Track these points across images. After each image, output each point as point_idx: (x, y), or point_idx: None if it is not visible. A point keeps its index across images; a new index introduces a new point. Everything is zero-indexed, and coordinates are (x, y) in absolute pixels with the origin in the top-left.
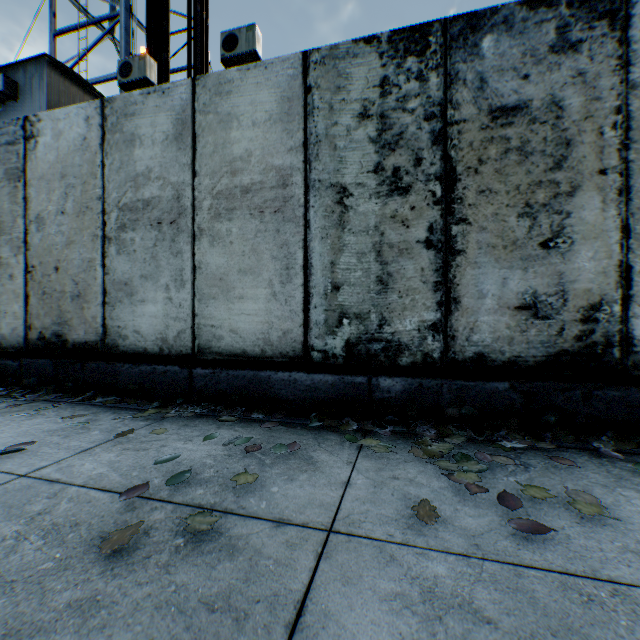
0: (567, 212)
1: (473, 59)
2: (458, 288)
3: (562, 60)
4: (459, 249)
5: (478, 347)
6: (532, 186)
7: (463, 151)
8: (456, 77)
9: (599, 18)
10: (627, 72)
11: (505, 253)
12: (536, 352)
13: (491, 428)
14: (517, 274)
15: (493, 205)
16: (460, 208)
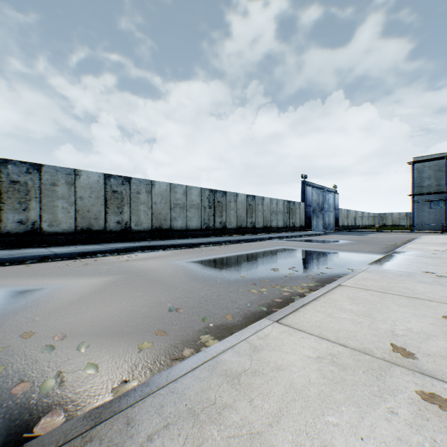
0: (30, 204)
1: (7, 168)
2: (3, 218)
3: (29, 175)
4: (3, 209)
5: (8, 230)
6: (22, 198)
7: (4, 188)
8: (2, 171)
9: (37, 169)
10: (42, 181)
11: (16, 211)
12: (23, 231)
13: (11, 247)
14: (18, 215)
15: (12, 201)
16: (3, 200)
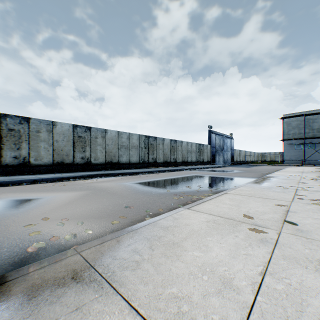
0: (22, 145)
1: (6, 120)
2: (3, 154)
3: (21, 125)
4: (3, 148)
5: (7, 163)
6: (16, 141)
7: (4, 134)
8: (3, 122)
9: (26, 121)
10: (30, 129)
11: (12, 149)
12: (17, 163)
13: (9, 174)
14: (14, 153)
15: (10, 142)
16: (4, 142)
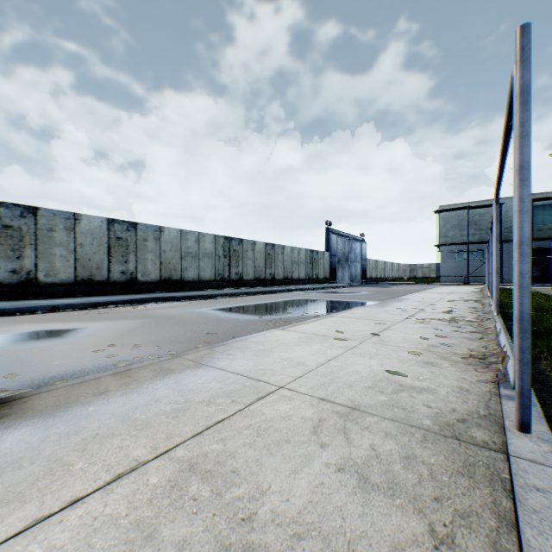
0: (25, 251)
1: None
2: None
3: (23, 219)
4: None
5: (1, 281)
6: (16, 245)
7: None
8: None
9: (32, 213)
10: (38, 225)
11: (8, 259)
12: (17, 281)
13: (4, 299)
14: (12, 264)
15: (5, 247)
16: None
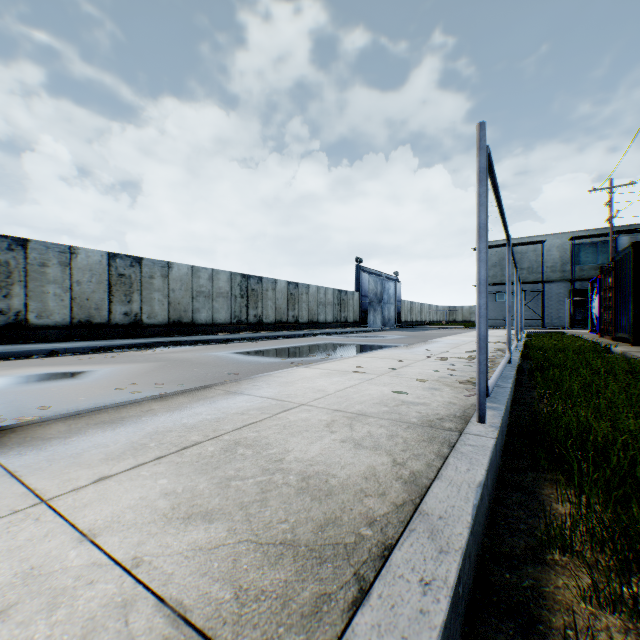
0: (13, 289)
1: None
2: None
3: (11, 252)
4: None
5: None
6: (3, 281)
7: None
8: None
9: (21, 245)
10: (28, 260)
11: None
12: (4, 323)
13: None
14: None
15: None
16: None
